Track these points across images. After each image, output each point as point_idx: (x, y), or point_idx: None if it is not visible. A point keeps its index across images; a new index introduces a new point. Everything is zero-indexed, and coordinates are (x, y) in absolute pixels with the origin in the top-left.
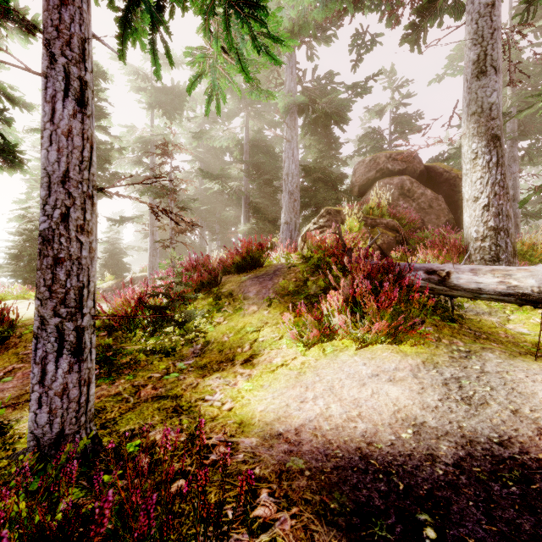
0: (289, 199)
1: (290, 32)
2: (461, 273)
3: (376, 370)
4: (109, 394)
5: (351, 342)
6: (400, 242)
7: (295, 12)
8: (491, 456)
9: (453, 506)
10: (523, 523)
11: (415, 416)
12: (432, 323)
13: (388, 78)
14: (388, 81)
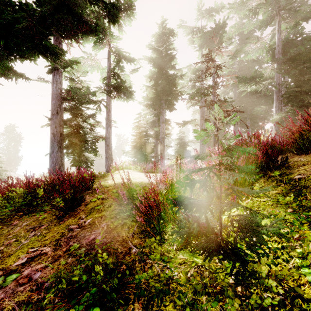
0: None
1: None
2: None
3: None
4: None
5: None
6: None
7: None
8: None
9: None
10: None
11: None
12: None
13: None
14: None
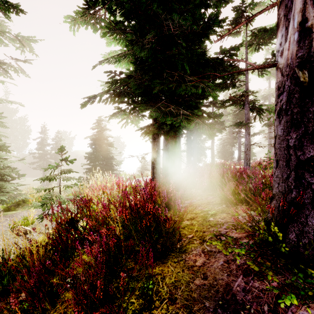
0: None
1: None
2: None
3: None
4: None
5: None
6: None
7: None
8: None
9: None
10: None
11: None
12: None
13: None
14: None
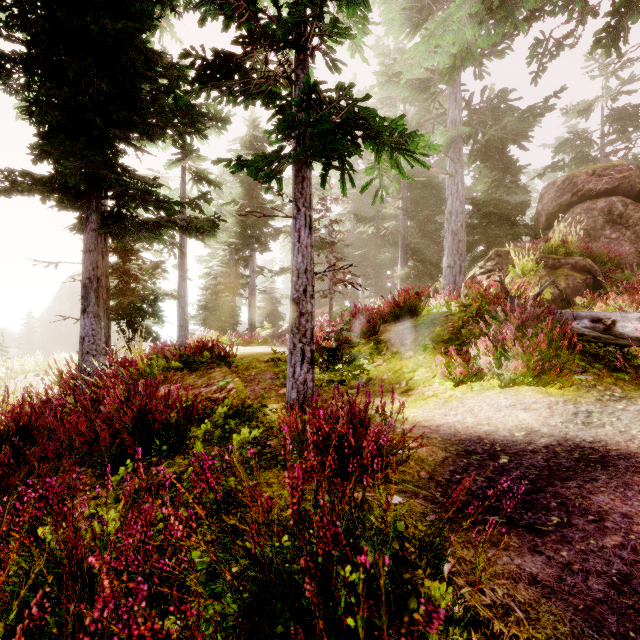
0: (452, 240)
1: (451, 67)
2: (627, 321)
3: (514, 402)
4: None
5: (499, 383)
6: (592, 285)
7: (457, 48)
8: (575, 446)
9: (527, 456)
10: (566, 464)
11: (533, 428)
12: (594, 371)
13: (598, 62)
14: (598, 66)
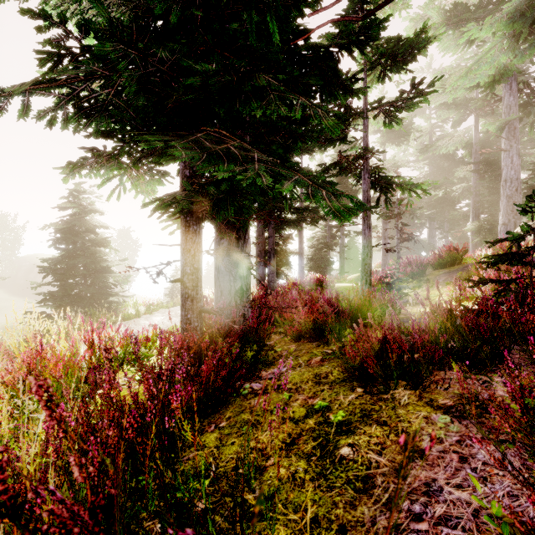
0: (506, 203)
1: (492, 81)
2: None
3: None
4: None
5: None
6: None
7: (493, 70)
8: None
9: None
10: None
11: None
12: None
13: None
14: None
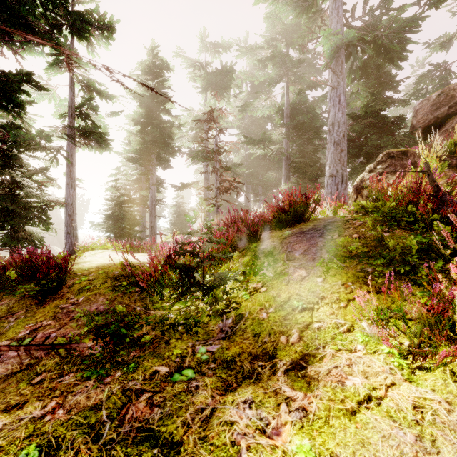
0: (334, 150)
1: None
2: None
3: None
4: (85, 405)
5: None
6: None
7: None
8: None
9: None
10: None
11: None
12: None
13: None
14: None
